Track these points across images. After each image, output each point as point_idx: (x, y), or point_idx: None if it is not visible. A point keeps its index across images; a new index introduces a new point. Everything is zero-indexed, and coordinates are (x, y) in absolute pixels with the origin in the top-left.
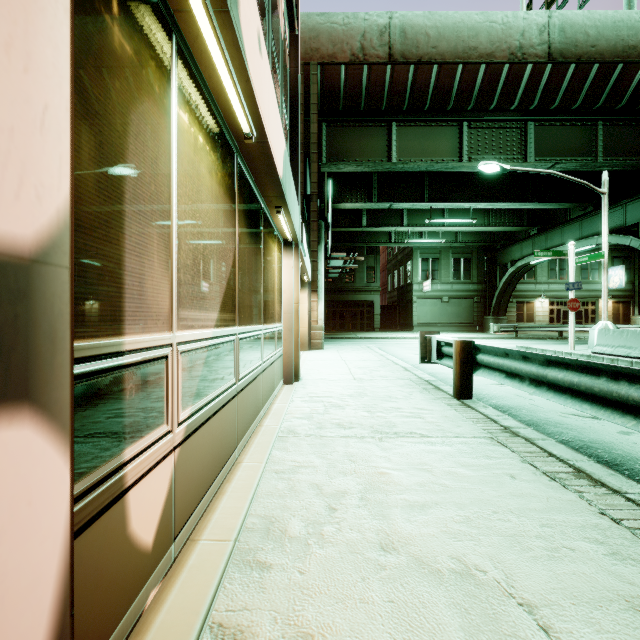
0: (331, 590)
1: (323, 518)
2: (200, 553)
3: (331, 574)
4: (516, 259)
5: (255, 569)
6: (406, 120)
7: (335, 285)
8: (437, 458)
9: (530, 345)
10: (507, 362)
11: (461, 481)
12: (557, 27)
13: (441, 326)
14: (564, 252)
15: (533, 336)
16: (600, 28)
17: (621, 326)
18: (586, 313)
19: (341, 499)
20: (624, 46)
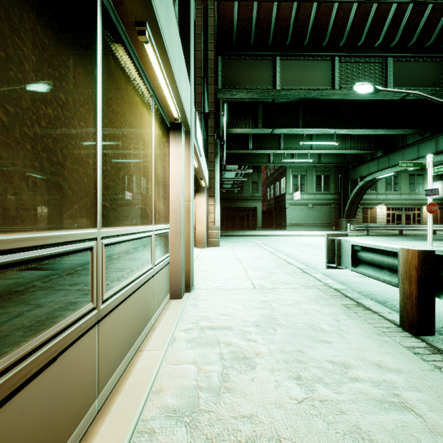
0: None
1: None
2: None
3: None
4: (364, 175)
5: None
6: (288, 55)
7: (228, 195)
8: None
9: (388, 242)
10: None
11: None
12: None
13: (307, 226)
14: (423, 163)
15: (380, 233)
16: None
17: None
18: (413, 216)
19: None
20: None
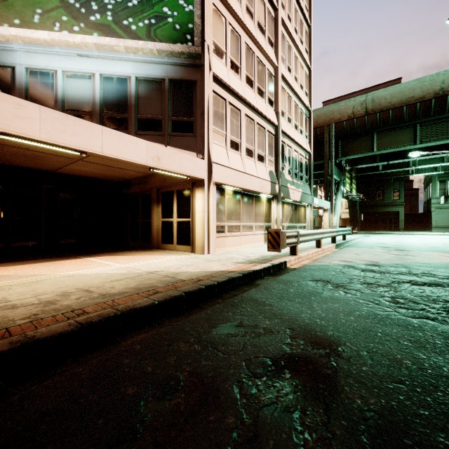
0: None
1: None
2: None
3: None
4: None
5: None
6: (382, 130)
7: (369, 203)
8: None
9: None
10: (344, 231)
11: None
12: None
13: None
14: None
15: None
16: None
17: None
18: None
19: None
20: None
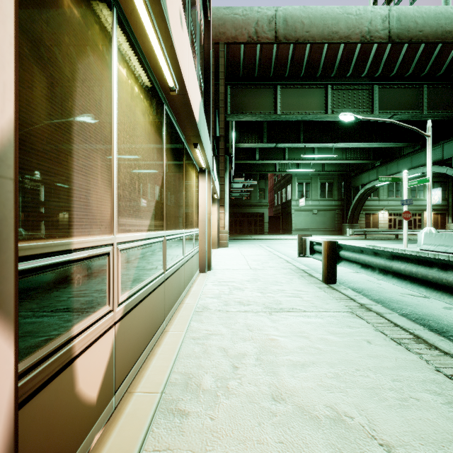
0: (235, 433)
1: (228, 374)
2: (135, 403)
3: (235, 420)
4: (365, 183)
5: (176, 416)
6: (287, 84)
7: (236, 201)
8: (312, 328)
9: (375, 244)
10: (362, 257)
11: (331, 345)
12: (395, 17)
13: (312, 231)
14: (400, 178)
15: (377, 238)
16: (425, 18)
17: (439, 231)
18: (414, 221)
19: (242, 359)
20: (442, 31)
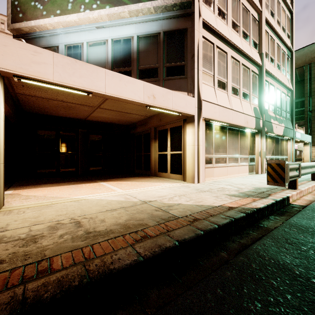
0: None
1: None
2: None
3: None
4: None
5: None
6: None
7: None
8: None
9: None
10: None
11: None
12: None
13: None
14: None
15: None
16: None
17: None
18: None
19: None
20: None
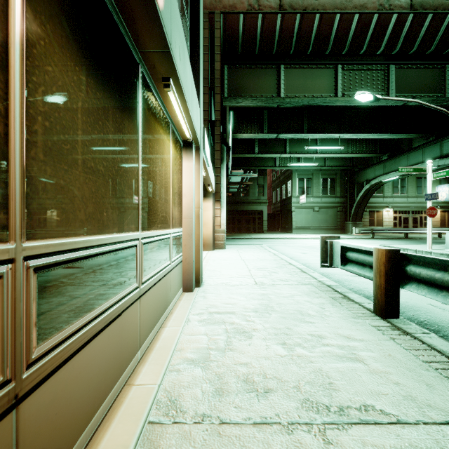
0: None
1: None
2: None
3: None
4: (370, 179)
5: None
6: (292, 63)
7: (234, 198)
8: None
9: (391, 244)
10: None
11: None
12: None
13: (313, 229)
14: (423, 168)
15: (385, 237)
16: None
17: None
18: (420, 219)
19: None
20: None
